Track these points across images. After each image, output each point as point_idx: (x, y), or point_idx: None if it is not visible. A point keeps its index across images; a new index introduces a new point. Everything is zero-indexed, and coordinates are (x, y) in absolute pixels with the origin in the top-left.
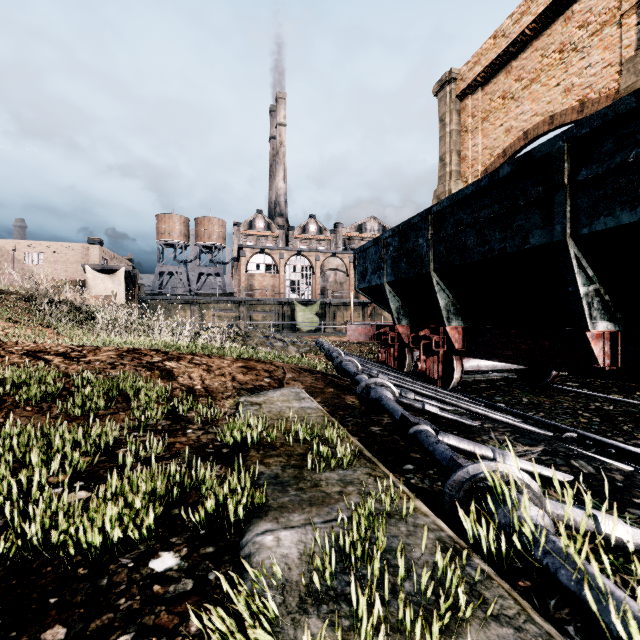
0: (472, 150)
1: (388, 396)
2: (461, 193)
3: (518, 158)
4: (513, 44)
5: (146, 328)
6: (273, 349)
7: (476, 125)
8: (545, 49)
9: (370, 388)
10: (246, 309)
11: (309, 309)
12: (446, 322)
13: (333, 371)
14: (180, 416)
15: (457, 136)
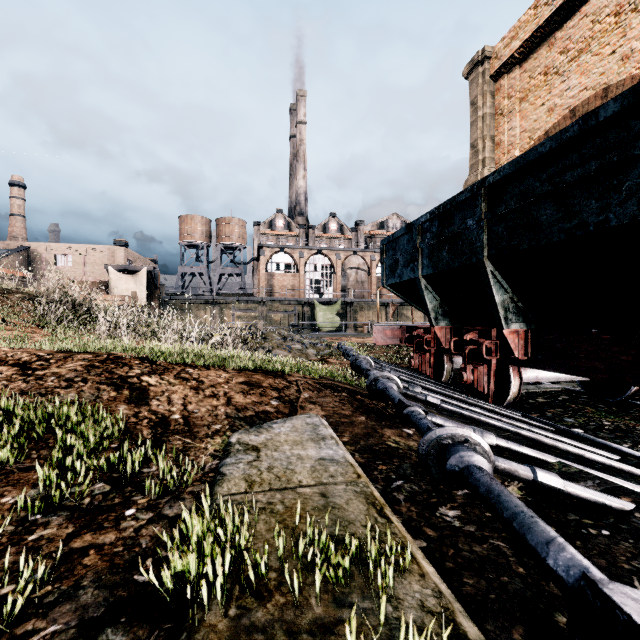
0: (508, 134)
1: (483, 467)
2: (532, 153)
3: (634, 87)
4: (558, 12)
5: (155, 329)
6: (291, 352)
7: (513, 106)
8: (597, 14)
9: (444, 446)
10: (266, 309)
11: (329, 309)
12: (504, 324)
13: (358, 380)
14: (131, 473)
15: (491, 120)
